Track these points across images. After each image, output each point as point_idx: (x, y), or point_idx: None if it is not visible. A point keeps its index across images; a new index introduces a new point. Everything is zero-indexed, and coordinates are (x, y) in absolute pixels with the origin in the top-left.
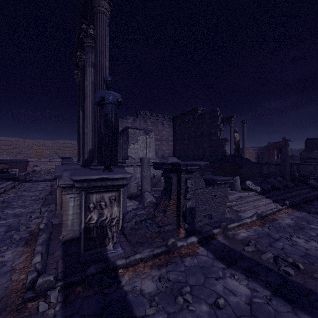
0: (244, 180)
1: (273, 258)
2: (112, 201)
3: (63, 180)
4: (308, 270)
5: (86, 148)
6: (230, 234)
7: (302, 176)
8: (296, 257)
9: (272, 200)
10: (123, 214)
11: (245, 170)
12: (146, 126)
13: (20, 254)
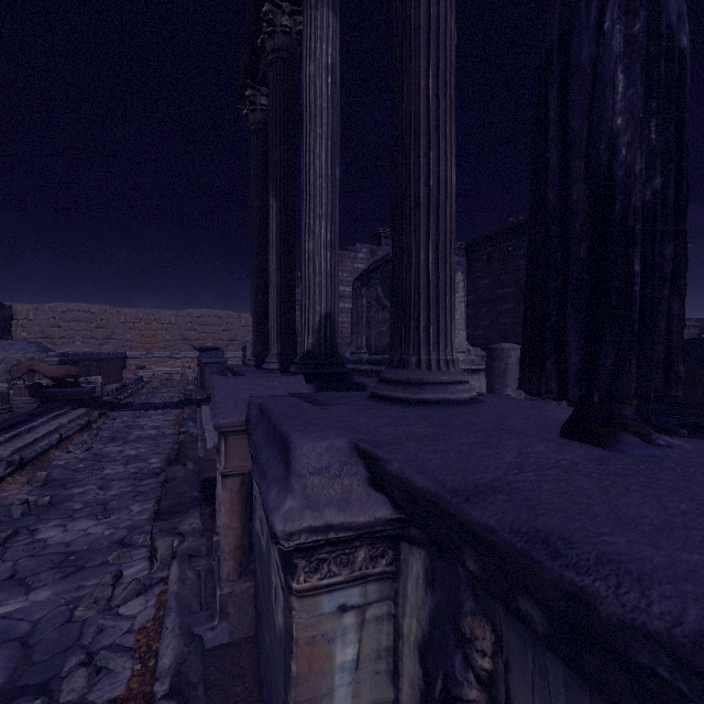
0: None
1: None
2: None
3: (299, 498)
4: None
5: (310, 310)
6: None
7: None
8: None
9: None
10: None
11: None
12: None
13: None
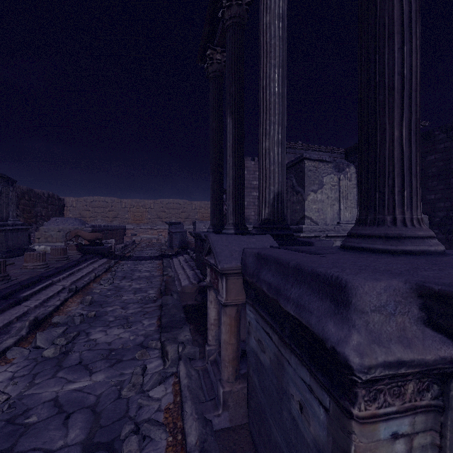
0: None
1: None
2: None
3: (363, 333)
4: None
5: (266, 190)
6: None
7: None
8: None
9: None
10: None
11: None
12: None
13: None
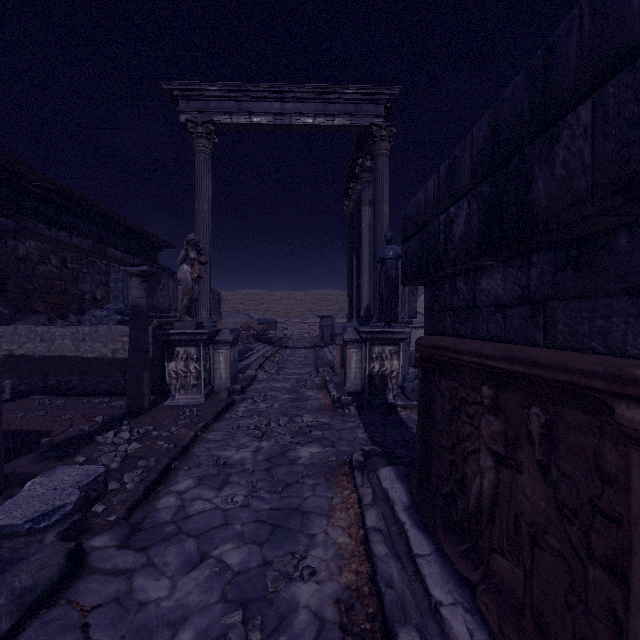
0: None
1: None
2: (392, 355)
3: (347, 335)
4: None
5: (362, 303)
6: None
7: None
8: None
9: None
10: (404, 374)
11: None
12: None
13: (318, 393)
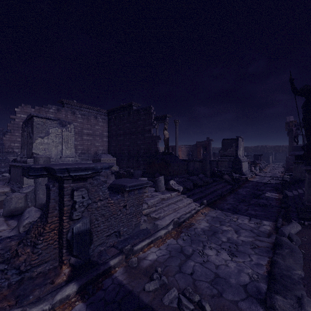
0: (171, 178)
1: (178, 299)
2: None
3: None
4: (216, 310)
5: None
6: (134, 261)
7: (219, 171)
8: (205, 286)
9: (193, 200)
10: None
11: (173, 168)
12: (75, 119)
13: None
